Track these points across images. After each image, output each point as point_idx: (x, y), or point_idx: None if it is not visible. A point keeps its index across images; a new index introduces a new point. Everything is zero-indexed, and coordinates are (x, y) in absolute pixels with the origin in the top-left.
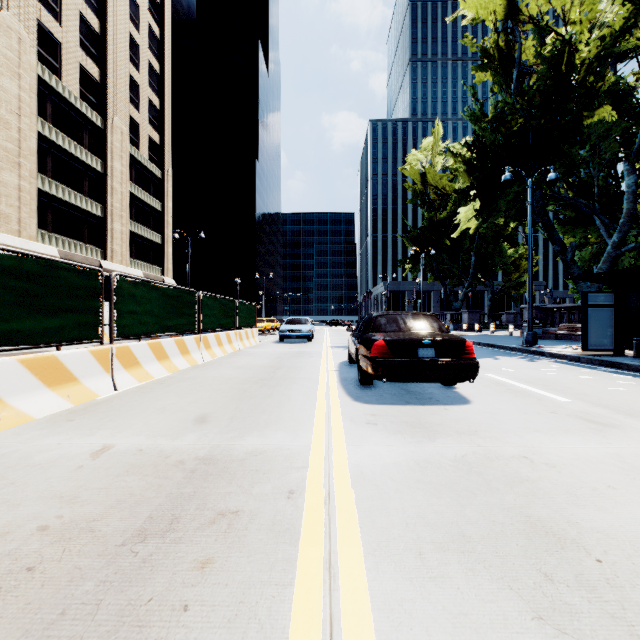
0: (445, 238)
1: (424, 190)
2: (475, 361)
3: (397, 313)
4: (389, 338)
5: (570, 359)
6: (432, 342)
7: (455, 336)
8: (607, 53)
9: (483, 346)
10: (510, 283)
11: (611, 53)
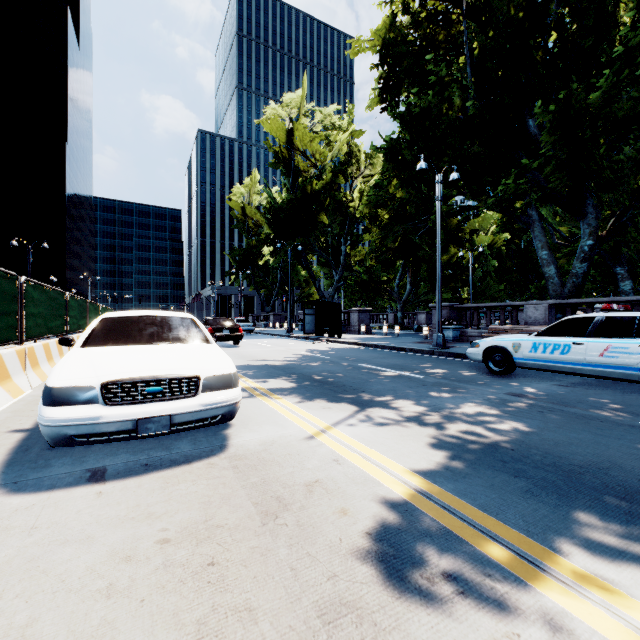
0: (259, 260)
1: (245, 219)
2: (242, 334)
3: (217, 318)
4: (214, 327)
5: (297, 338)
6: (228, 328)
7: (237, 326)
8: (332, 182)
9: (270, 335)
10: (304, 294)
11: (333, 183)
